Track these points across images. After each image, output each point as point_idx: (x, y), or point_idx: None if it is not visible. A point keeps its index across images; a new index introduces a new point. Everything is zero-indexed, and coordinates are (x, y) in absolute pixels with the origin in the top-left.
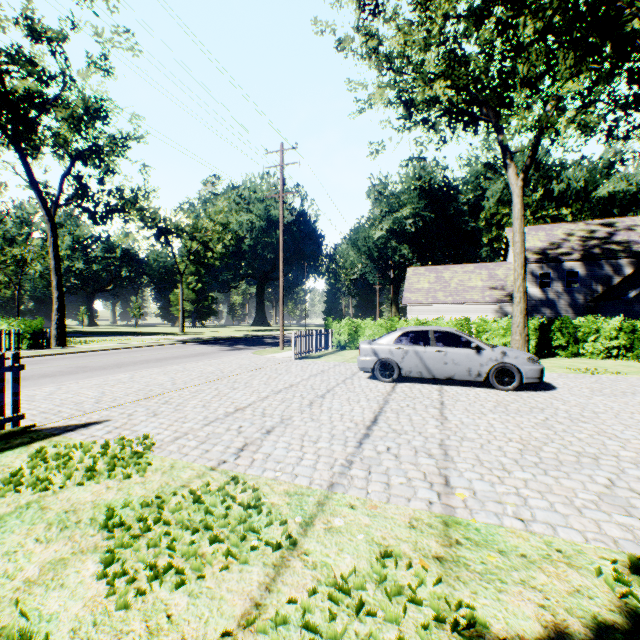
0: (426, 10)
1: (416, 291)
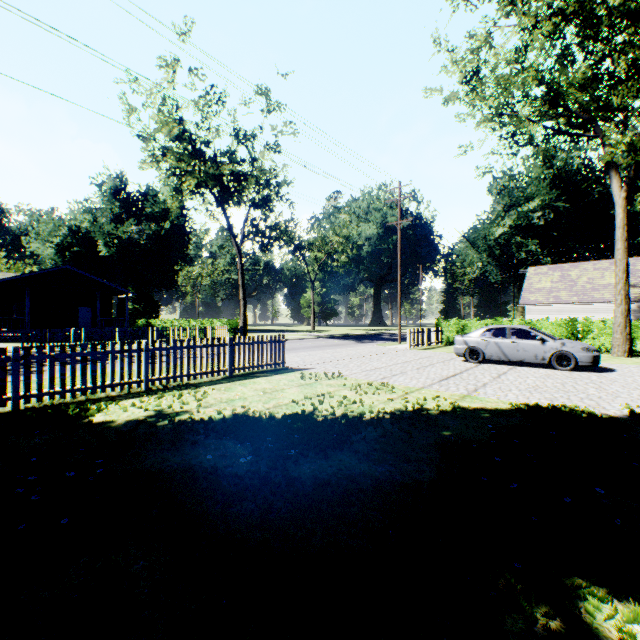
0: (522, 63)
1: (535, 291)
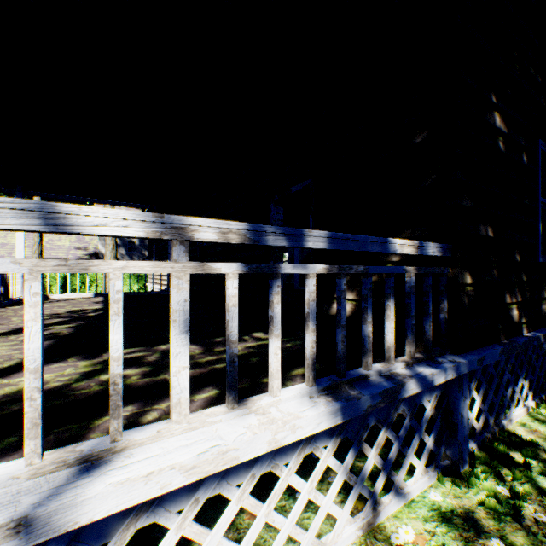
0: None
1: (1, 246)
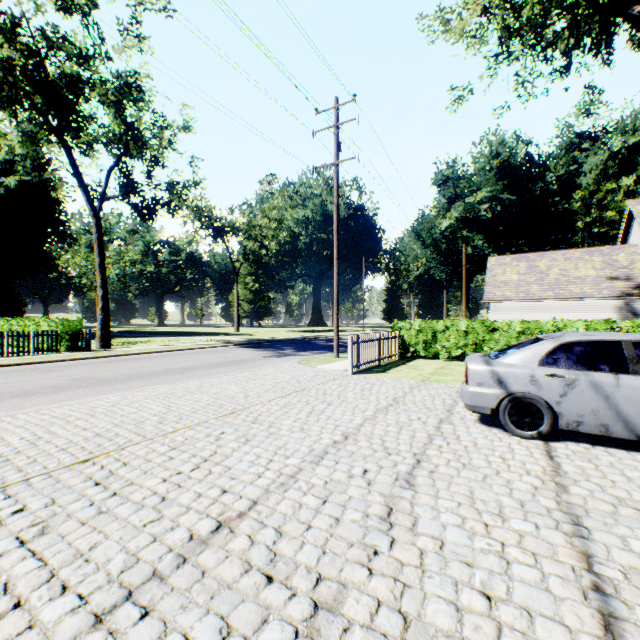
0: None
1: (501, 284)
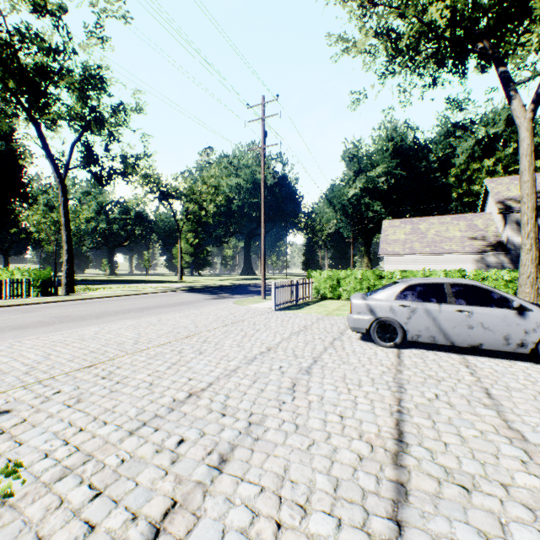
0: None
1: (392, 242)
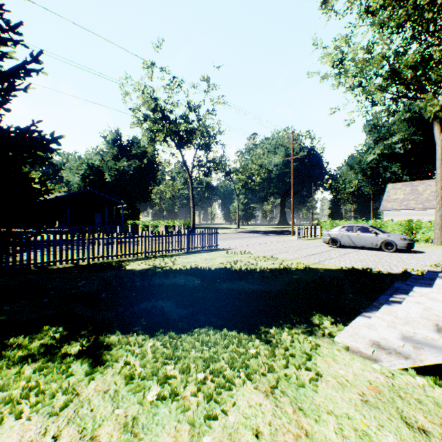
0: (371, 54)
1: (392, 201)
